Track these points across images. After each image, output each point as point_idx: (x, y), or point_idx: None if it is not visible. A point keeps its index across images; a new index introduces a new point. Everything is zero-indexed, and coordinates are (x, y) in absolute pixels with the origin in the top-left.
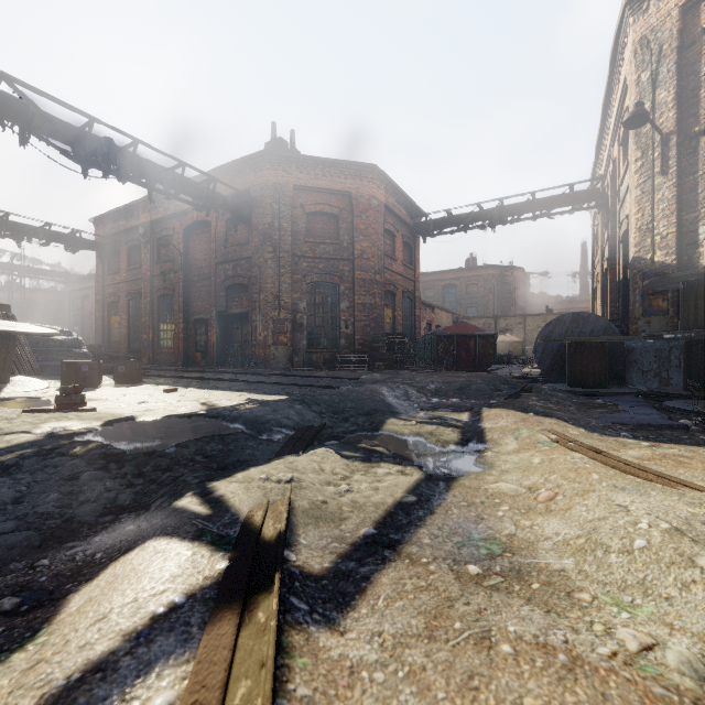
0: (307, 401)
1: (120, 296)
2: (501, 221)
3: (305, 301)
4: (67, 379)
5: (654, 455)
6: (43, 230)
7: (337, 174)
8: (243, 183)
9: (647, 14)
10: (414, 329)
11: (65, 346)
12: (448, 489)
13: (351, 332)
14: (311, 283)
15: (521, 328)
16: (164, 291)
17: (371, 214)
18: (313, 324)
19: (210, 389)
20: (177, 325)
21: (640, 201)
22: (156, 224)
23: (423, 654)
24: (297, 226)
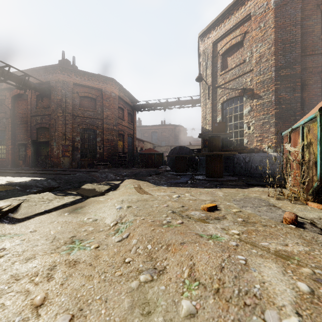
0: (56, 178)
1: None
2: (167, 108)
3: (79, 136)
4: None
5: (156, 189)
6: None
7: (95, 80)
8: (46, 78)
9: (204, 42)
10: (133, 151)
11: None
12: (85, 200)
13: (102, 151)
14: (82, 128)
15: None
16: None
17: (112, 99)
18: (83, 147)
19: (18, 176)
20: (8, 146)
21: (203, 107)
22: None
23: (34, 225)
24: (75, 102)
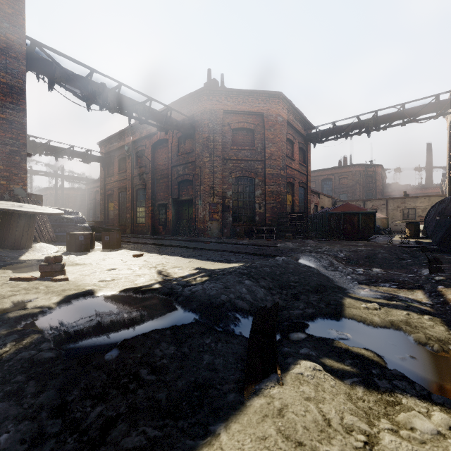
0: (253, 275)
1: (114, 190)
2: (376, 128)
3: (231, 190)
4: (70, 245)
5: None
6: (69, 150)
7: (253, 100)
8: (189, 111)
9: None
10: (306, 209)
11: (74, 222)
12: None
13: (263, 211)
14: (235, 178)
15: (384, 208)
16: (140, 186)
17: (277, 127)
18: (236, 206)
19: (167, 255)
20: (148, 208)
21: None
22: (135, 143)
23: None
24: (226, 138)
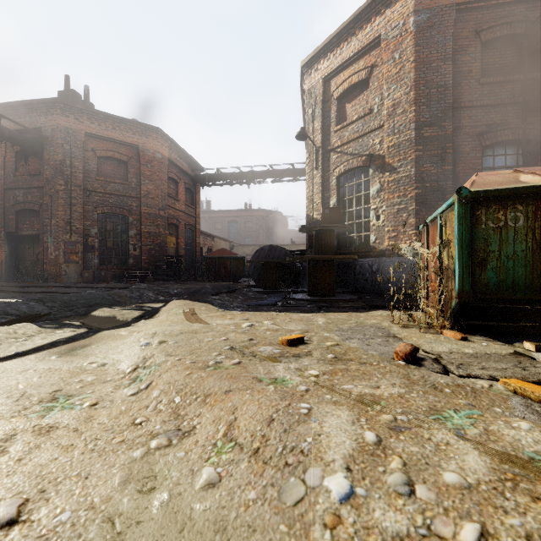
0: (45, 300)
1: None
2: (253, 181)
3: (97, 227)
4: None
5: (220, 314)
6: None
7: (126, 129)
8: (34, 122)
9: (311, 77)
10: (195, 253)
11: None
12: (93, 335)
13: (139, 253)
14: (102, 213)
15: None
16: None
17: (156, 164)
18: (104, 246)
19: None
20: None
21: (308, 182)
22: None
23: None
24: (89, 166)
